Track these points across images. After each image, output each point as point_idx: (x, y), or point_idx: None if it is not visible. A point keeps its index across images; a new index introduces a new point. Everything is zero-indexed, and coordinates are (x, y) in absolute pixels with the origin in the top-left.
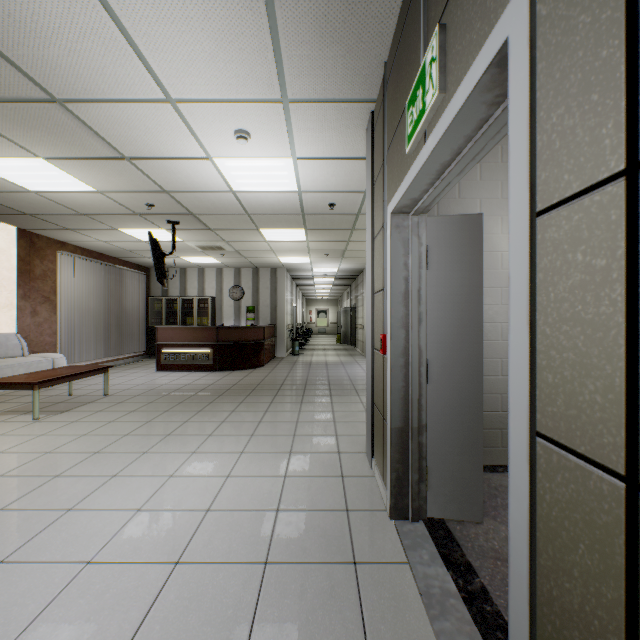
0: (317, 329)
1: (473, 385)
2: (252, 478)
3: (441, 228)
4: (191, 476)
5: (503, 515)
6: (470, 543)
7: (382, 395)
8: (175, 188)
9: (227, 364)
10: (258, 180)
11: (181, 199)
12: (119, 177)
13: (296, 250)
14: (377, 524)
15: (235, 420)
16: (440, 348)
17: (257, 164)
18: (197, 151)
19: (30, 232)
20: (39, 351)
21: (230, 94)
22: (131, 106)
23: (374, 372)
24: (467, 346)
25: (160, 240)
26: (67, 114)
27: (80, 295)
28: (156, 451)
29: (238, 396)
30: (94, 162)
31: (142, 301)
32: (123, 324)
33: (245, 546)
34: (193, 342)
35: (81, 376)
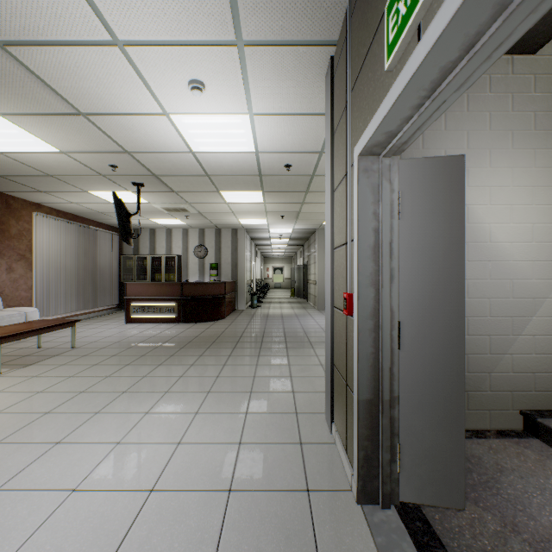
0: (273, 284)
1: (453, 352)
2: (204, 446)
3: (415, 172)
4: (139, 443)
5: (485, 498)
6: (456, 542)
7: (345, 359)
8: (135, 148)
9: (191, 317)
10: (216, 139)
11: (143, 160)
12: (79, 136)
13: (254, 212)
14: (343, 512)
15: (193, 375)
16: (414, 309)
17: (214, 121)
18: (152, 106)
19: (5, 194)
20: (15, 305)
21: (180, 34)
22: (77, 50)
23: (334, 332)
24: (446, 307)
25: (128, 202)
26: (11, 60)
27: (55, 253)
28: (108, 411)
29: (198, 349)
30: (51, 119)
31: (115, 259)
32: (97, 280)
33: (188, 547)
34: (159, 296)
35: (47, 330)
